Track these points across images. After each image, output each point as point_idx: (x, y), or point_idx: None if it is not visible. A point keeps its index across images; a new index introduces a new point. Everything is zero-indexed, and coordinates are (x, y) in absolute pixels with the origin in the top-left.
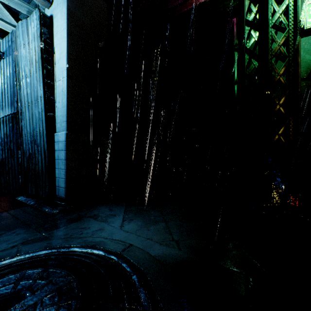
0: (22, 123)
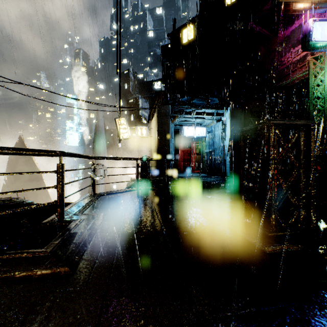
0: (215, 153)
